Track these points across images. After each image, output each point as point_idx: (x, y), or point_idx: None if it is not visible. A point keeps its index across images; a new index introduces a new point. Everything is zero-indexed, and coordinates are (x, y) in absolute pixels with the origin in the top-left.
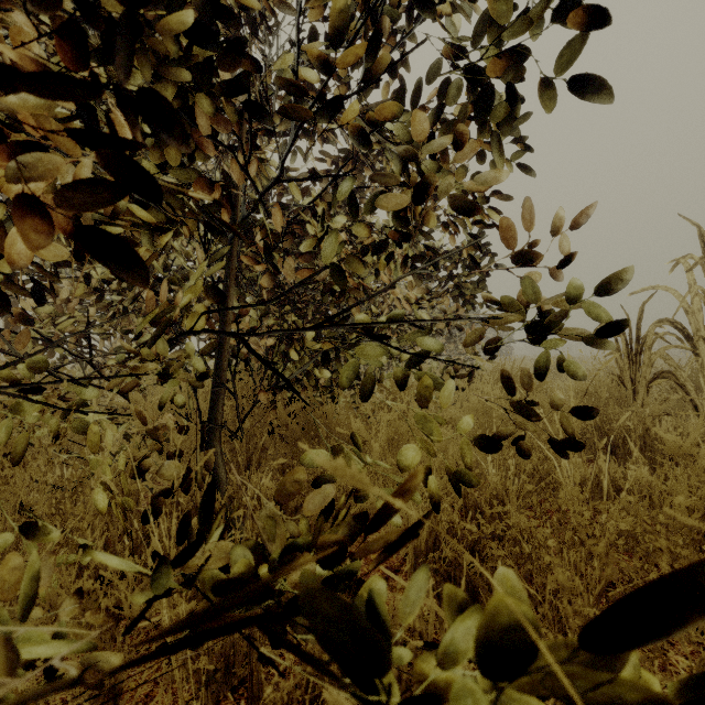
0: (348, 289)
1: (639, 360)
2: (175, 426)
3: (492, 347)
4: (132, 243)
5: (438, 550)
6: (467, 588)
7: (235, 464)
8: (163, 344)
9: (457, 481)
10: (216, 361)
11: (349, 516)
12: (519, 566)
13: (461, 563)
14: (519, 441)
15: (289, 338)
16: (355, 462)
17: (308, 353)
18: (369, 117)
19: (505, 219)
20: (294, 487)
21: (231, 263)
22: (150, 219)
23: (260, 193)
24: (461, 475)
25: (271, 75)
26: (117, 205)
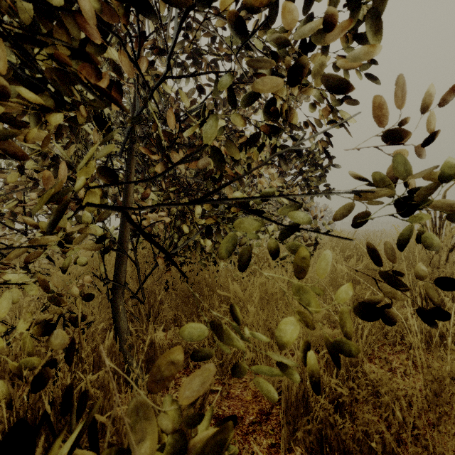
0: (227, 175)
1: (441, 233)
2: (92, 284)
3: (358, 222)
4: (19, 121)
5: (307, 402)
6: (338, 448)
7: (138, 314)
8: (65, 219)
9: (333, 352)
10: (119, 234)
11: (227, 361)
12: (392, 433)
13: (331, 422)
14: (382, 307)
15: (183, 217)
16: (234, 338)
17: (197, 227)
18: (246, 5)
19: (377, 98)
20: (169, 371)
21: (132, 154)
22: (37, 99)
23: (151, 89)
24: (336, 345)
25: (165, 4)
26: (9, 87)
